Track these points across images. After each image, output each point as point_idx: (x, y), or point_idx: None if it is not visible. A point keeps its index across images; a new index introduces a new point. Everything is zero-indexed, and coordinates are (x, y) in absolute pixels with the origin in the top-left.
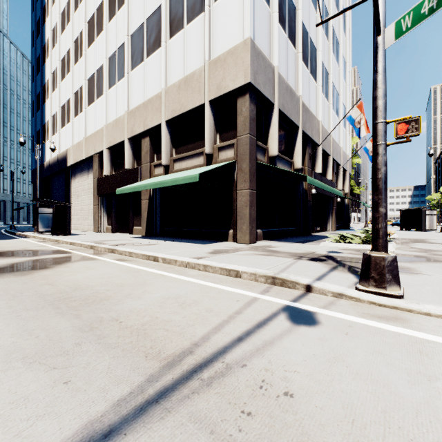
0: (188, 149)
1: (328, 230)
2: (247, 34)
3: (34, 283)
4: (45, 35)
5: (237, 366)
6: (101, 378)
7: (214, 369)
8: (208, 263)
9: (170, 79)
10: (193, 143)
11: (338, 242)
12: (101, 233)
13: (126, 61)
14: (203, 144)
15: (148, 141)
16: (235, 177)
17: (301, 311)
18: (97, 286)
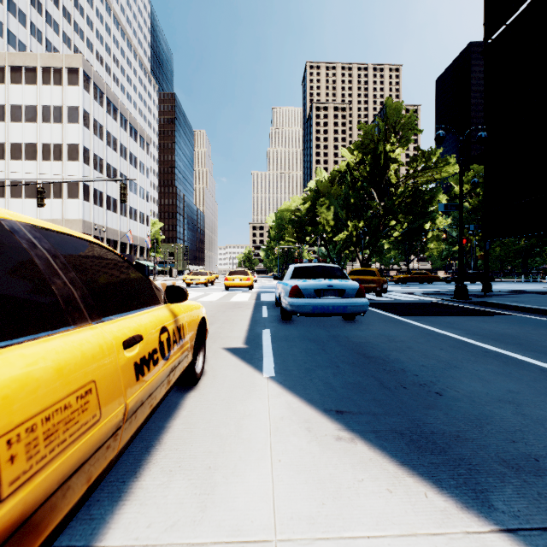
0: None
1: None
2: (81, 218)
3: None
4: None
5: None
6: None
7: None
8: None
9: (43, 216)
10: None
11: None
12: None
13: (7, 193)
14: None
15: None
16: None
17: None
18: None
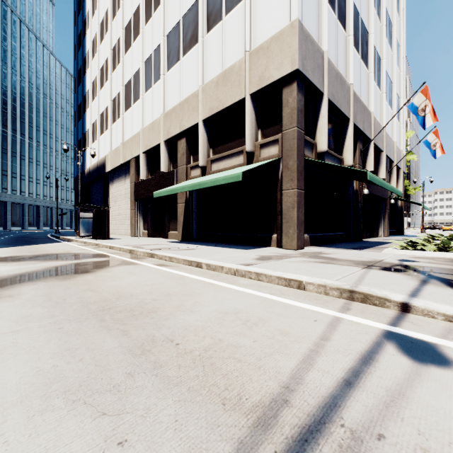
0: (227, 148)
1: (379, 235)
2: (294, 16)
3: (76, 288)
4: (86, 47)
5: (370, 436)
6: (169, 441)
7: (334, 439)
8: (261, 271)
9: (208, 76)
10: (232, 141)
11: (405, 248)
12: (137, 237)
13: (162, 62)
14: (243, 142)
15: (185, 142)
16: (280, 176)
17: (413, 340)
18: (141, 295)
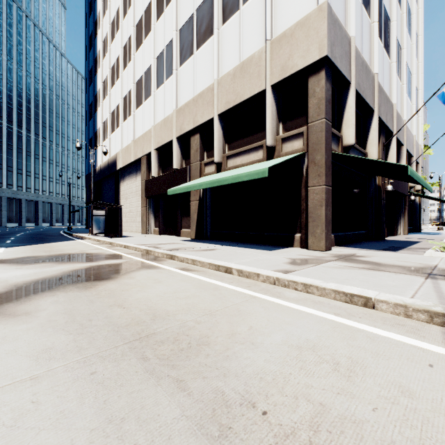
0: (244, 143)
1: (399, 233)
2: None
3: (101, 303)
4: (97, 47)
5: None
6: None
7: None
8: (310, 281)
9: (223, 69)
10: (250, 136)
11: None
12: (149, 235)
13: (175, 57)
14: (261, 137)
15: (198, 138)
16: (304, 171)
17: None
18: (179, 314)
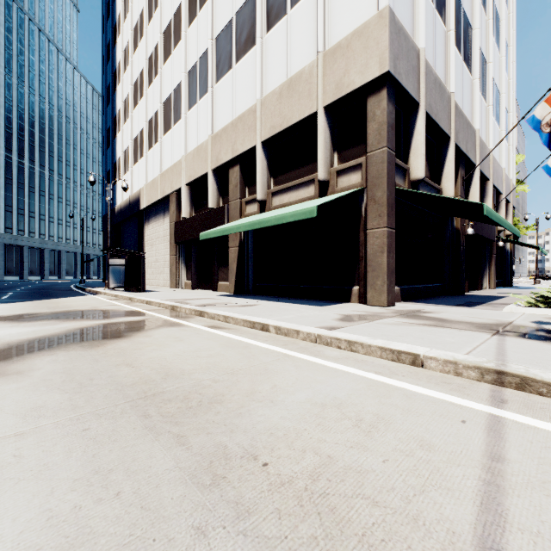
0: (292, 177)
1: (484, 287)
2: (384, 2)
3: (107, 362)
4: (116, 58)
5: None
6: None
7: None
8: (355, 338)
9: (268, 86)
10: (299, 168)
11: (534, 306)
12: (179, 289)
13: (210, 71)
14: (313, 169)
15: (238, 170)
16: (363, 211)
17: None
18: (196, 373)
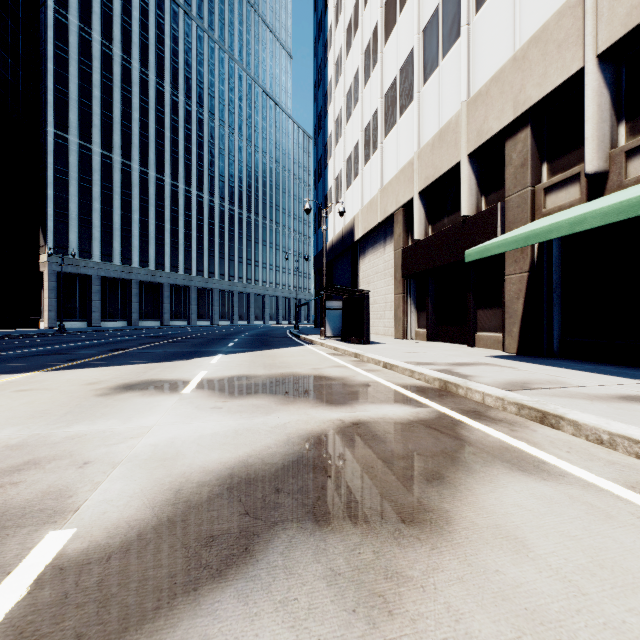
0: None
1: None
2: None
3: None
4: (327, 77)
5: None
6: None
7: None
8: None
9: None
10: None
11: None
12: (408, 340)
13: (464, 1)
14: None
15: (528, 136)
16: None
17: None
18: None
